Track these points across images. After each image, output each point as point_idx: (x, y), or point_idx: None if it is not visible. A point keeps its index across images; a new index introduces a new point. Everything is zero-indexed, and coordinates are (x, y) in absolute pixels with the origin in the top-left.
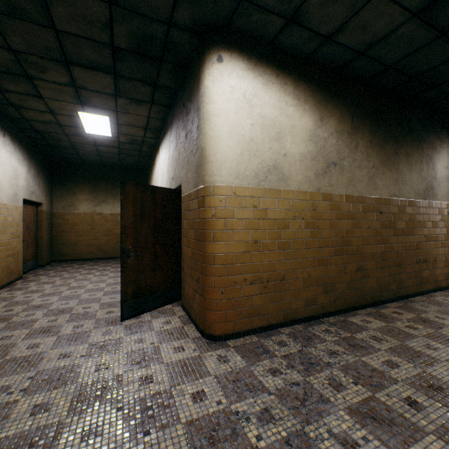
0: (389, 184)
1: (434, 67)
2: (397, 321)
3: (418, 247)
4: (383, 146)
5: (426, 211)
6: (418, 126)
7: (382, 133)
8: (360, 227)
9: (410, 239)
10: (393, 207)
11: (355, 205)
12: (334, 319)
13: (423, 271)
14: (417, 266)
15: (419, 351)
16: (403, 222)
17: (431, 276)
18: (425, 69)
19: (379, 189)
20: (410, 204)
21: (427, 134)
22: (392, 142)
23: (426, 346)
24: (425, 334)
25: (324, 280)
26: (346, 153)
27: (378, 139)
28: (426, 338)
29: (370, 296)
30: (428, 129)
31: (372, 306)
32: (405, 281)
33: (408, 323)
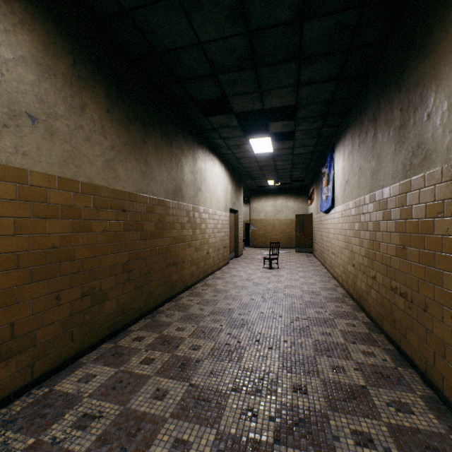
0: (135, 175)
1: (176, 50)
2: (134, 356)
3: (169, 250)
4: (128, 126)
5: (176, 212)
6: (169, 121)
7: (127, 109)
8: (90, 230)
9: (161, 242)
10: (141, 205)
11: (81, 196)
12: (25, 402)
13: (173, 275)
14: (168, 271)
15: (143, 414)
16: (152, 223)
17: (181, 278)
18: (168, 47)
19: (122, 180)
20: (161, 203)
21: (177, 134)
22: (140, 125)
23: (155, 396)
24: (160, 367)
25: (2, 334)
26: (63, 111)
27: (121, 113)
28: (159, 376)
29: (109, 325)
30: (178, 129)
31: (111, 339)
32: (155, 291)
33: (147, 353)
